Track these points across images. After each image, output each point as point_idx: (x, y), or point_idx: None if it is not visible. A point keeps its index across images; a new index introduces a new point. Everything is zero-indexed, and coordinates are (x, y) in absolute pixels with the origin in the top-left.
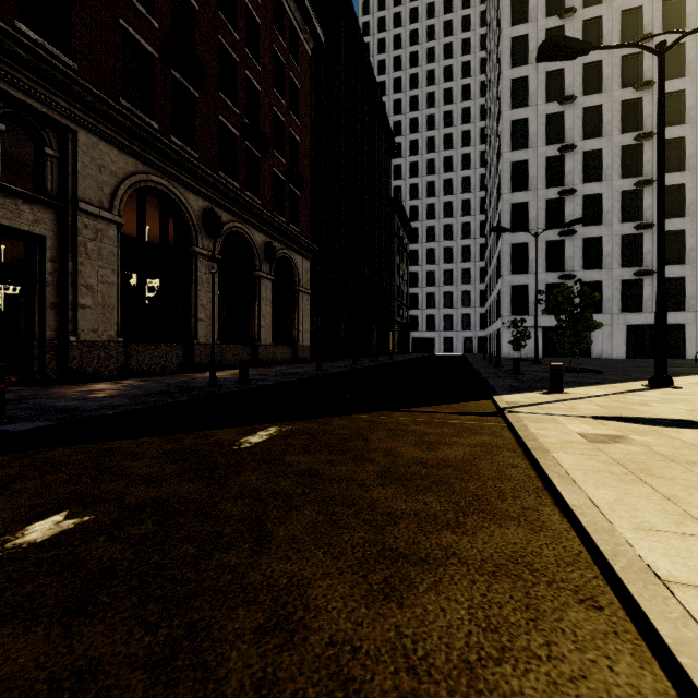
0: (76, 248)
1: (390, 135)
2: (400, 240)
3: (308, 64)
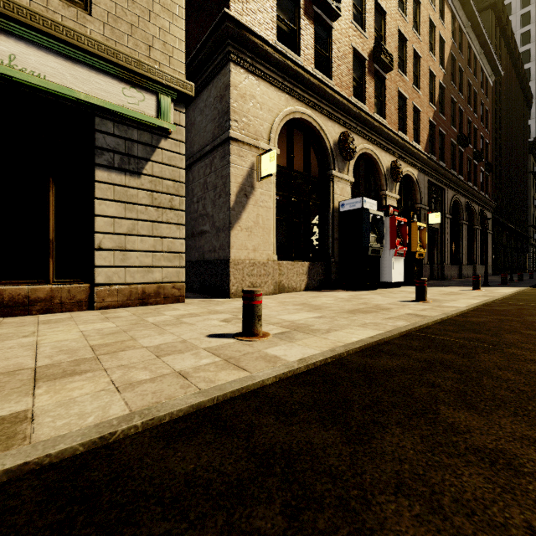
0: (444, 231)
1: (529, 94)
2: (535, 175)
3: (490, 93)
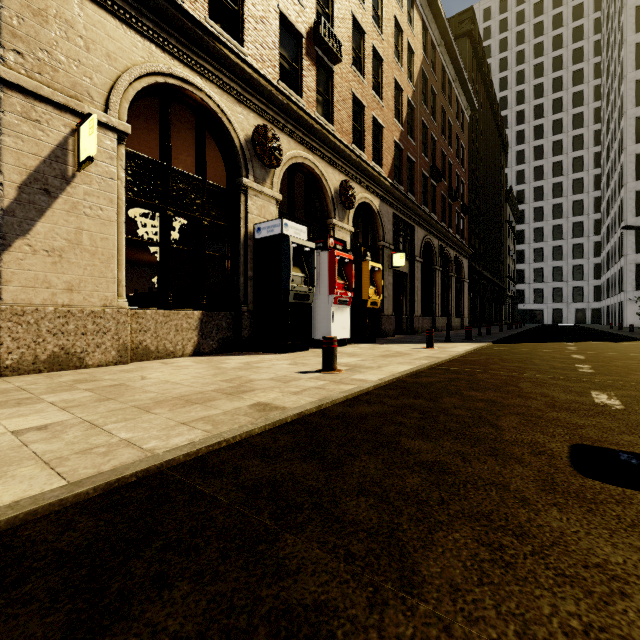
0: (414, 276)
1: (505, 140)
2: (511, 225)
3: (467, 128)
